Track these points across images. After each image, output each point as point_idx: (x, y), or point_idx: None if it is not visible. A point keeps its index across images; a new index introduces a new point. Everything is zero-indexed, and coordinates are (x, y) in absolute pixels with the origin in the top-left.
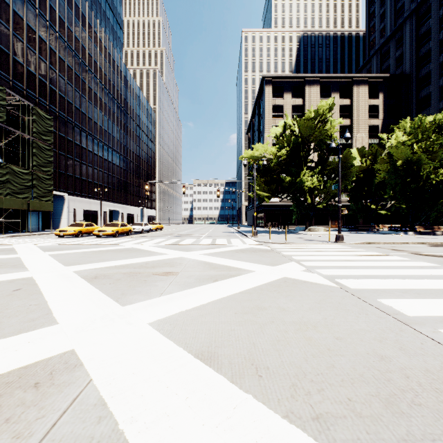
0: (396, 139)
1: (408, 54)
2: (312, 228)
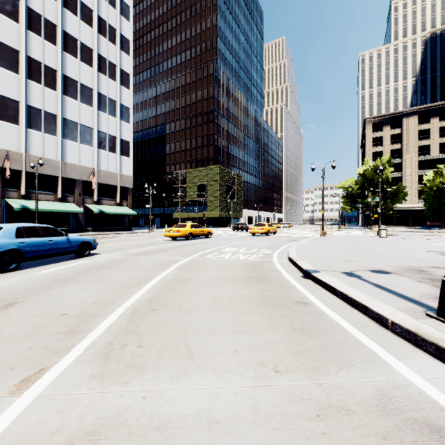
0: None
1: None
2: (376, 225)
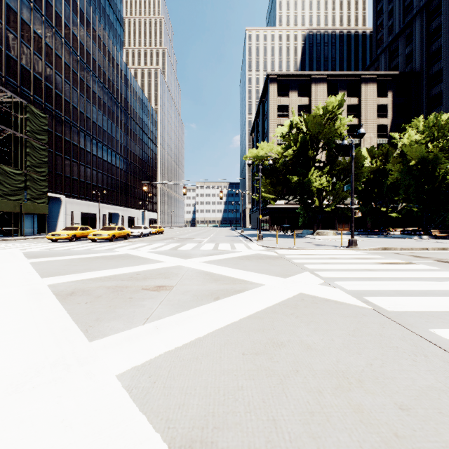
0: (408, 138)
1: (418, 51)
2: (320, 231)
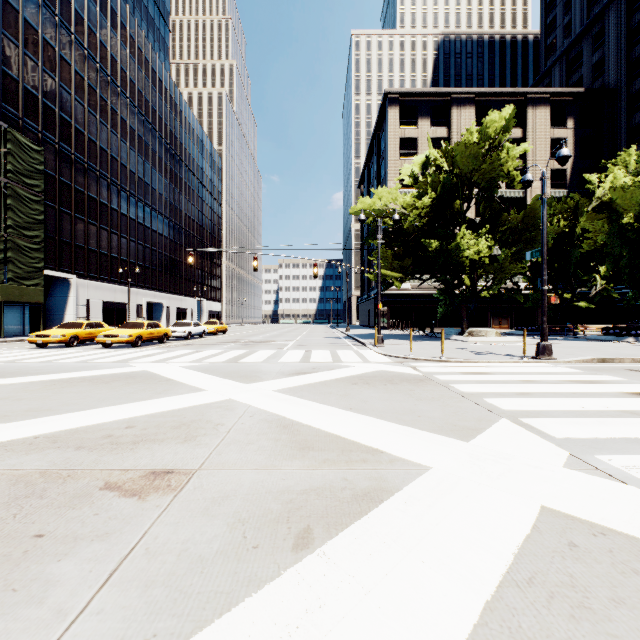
0: (611, 182)
1: (613, 57)
2: (475, 330)
